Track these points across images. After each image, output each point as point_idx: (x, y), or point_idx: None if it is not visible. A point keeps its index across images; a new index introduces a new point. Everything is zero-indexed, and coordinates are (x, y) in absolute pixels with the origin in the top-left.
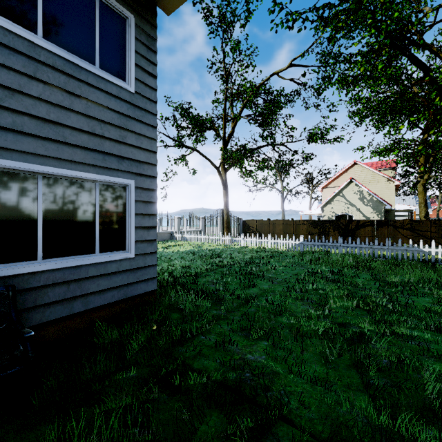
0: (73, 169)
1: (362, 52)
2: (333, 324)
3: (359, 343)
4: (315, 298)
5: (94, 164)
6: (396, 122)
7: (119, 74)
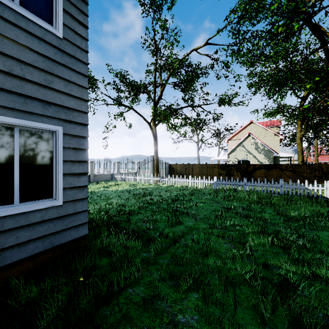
0: None
1: (266, 29)
2: (256, 266)
3: (287, 290)
4: (234, 235)
5: (11, 107)
6: (282, 92)
7: (45, 17)
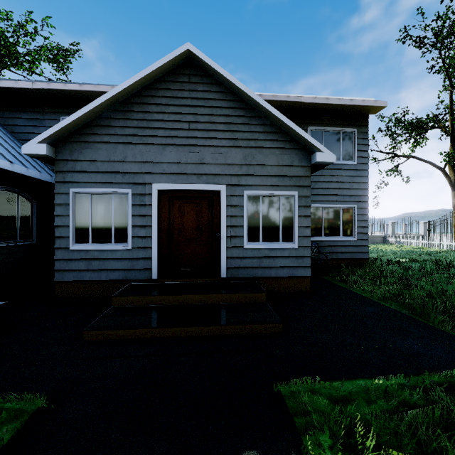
0: (332, 204)
1: None
2: None
3: None
4: None
5: (339, 201)
6: None
7: (349, 158)
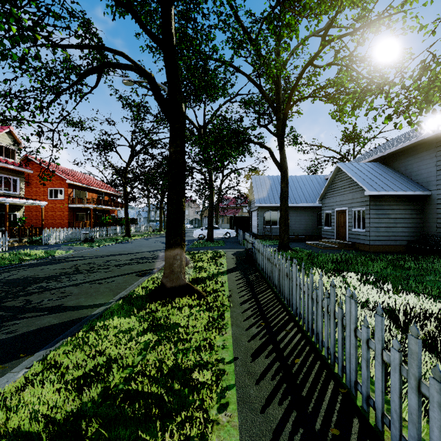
0: None
1: None
2: None
3: None
4: None
5: None
6: None
7: None
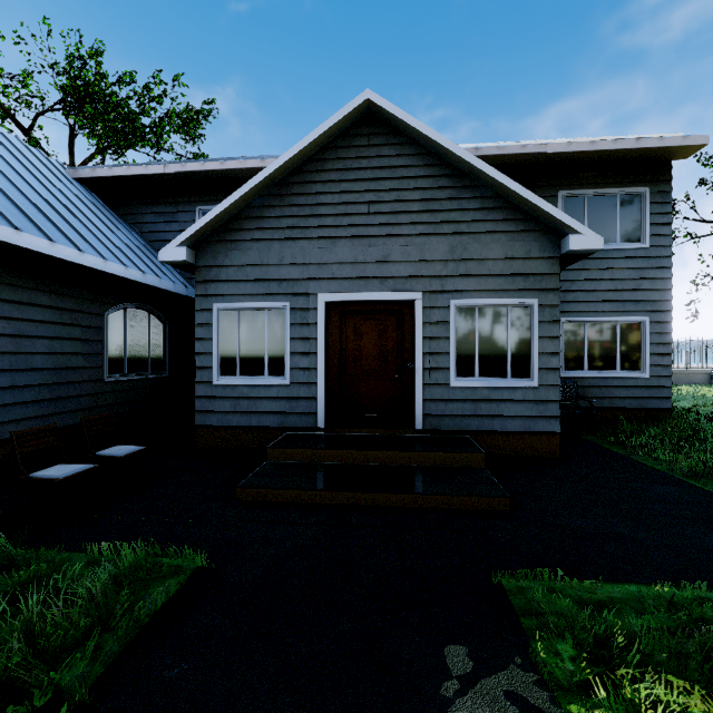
0: (603, 316)
1: None
2: None
3: None
4: None
5: (616, 311)
6: None
7: (635, 239)
